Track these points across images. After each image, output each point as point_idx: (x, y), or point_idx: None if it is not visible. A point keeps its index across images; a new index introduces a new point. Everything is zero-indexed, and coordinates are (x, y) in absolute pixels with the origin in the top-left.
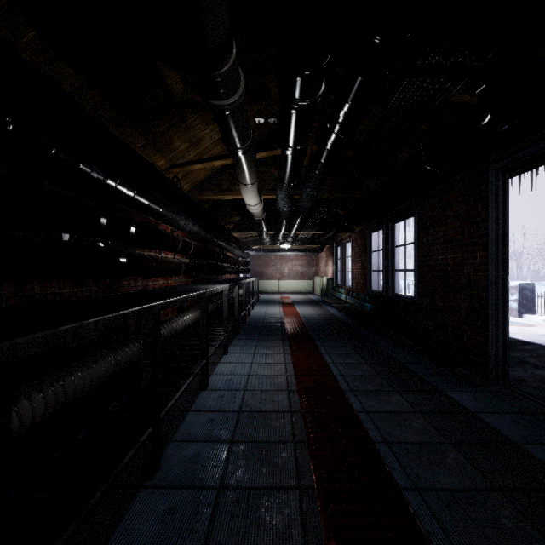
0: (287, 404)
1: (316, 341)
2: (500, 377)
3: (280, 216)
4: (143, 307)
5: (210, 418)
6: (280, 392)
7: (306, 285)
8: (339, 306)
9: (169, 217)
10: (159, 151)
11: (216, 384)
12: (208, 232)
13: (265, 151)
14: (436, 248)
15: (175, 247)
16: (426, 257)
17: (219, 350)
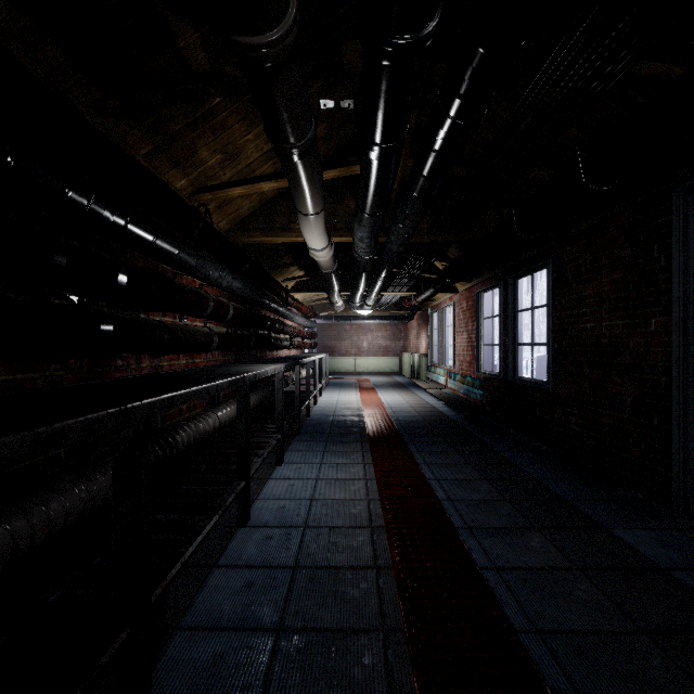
0: (370, 552)
1: (408, 445)
2: (691, 506)
3: (358, 268)
4: (105, 413)
5: (248, 581)
6: (359, 530)
7: (390, 364)
8: (437, 392)
9: (191, 264)
10: (176, 164)
11: (262, 516)
12: (256, 290)
13: (336, 167)
14: (582, 312)
15: (203, 309)
16: (566, 325)
17: (270, 458)
